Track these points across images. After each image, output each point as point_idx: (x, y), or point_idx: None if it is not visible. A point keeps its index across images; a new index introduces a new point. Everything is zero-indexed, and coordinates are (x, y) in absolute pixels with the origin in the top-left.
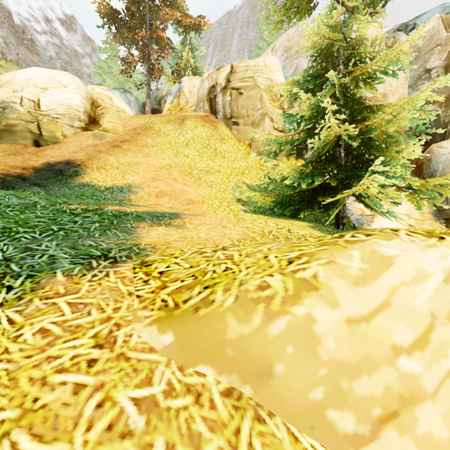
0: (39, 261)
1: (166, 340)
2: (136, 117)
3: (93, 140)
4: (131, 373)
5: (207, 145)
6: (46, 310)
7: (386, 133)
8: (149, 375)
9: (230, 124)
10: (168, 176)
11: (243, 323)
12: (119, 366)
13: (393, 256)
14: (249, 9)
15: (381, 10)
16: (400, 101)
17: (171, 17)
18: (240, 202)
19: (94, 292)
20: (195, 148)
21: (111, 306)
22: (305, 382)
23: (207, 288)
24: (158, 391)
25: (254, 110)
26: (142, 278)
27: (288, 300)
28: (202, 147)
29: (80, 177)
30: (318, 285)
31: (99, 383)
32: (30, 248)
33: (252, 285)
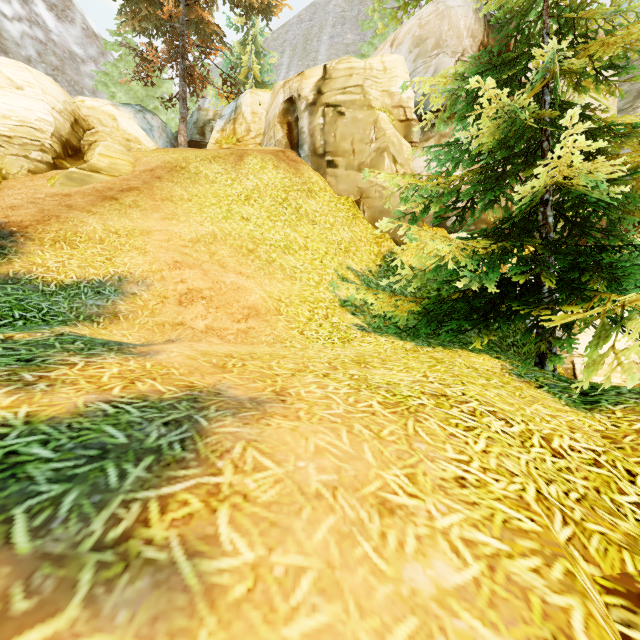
0: None
1: None
2: (160, 150)
3: (63, 185)
4: None
5: (284, 201)
6: None
7: None
8: None
9: (322, 166)
10: (208, 258)
11: None
12: None
13: None
14: None
15: None
16: None
17: None
18: (347, 306)
19: None
20: (261, 206)
21: None
22: None
23: None
24: None
25: (364, 142)
26: None
27: None
28: (275, 203)
29: (3, 261)
30: None
31: None
32: None
33: None
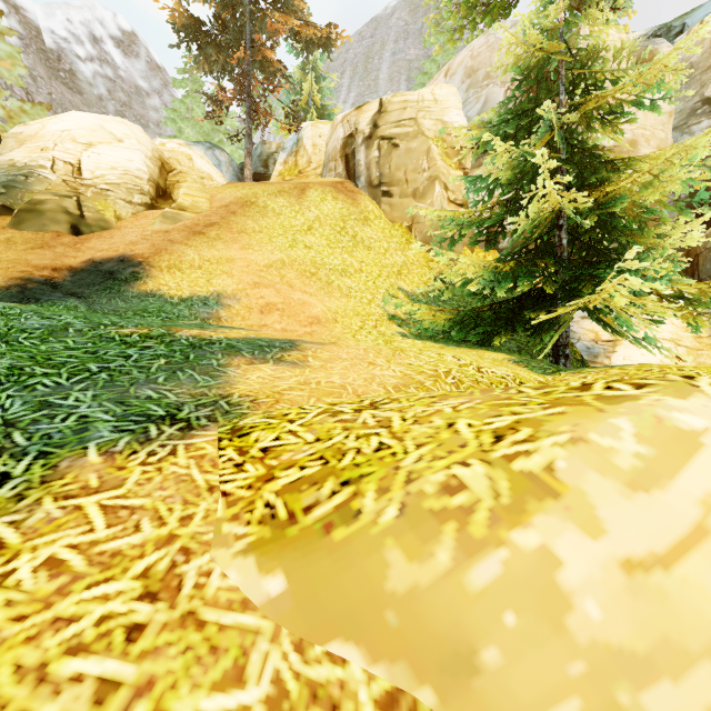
0: (60, 426)
1: (273, 588)
2: (230, 186)
3: (162, 223)
4: (205, 657)
5: (342, 230)
6: (62, 521)
7: (640, 206)
8: (239, 660)
9: (378, 196)
10: (279, 280)
11: (417, 562)
12: (185, 641)
13: (699, 430)
14: (407, 12)
15: (625, 4)
16: (664, 151)
17: (284, 27)
18: (394, 320)
19: (149, 486)
20: (322, 235)
21: (177, 512)
22: (542, 686)
23: (347, 485)
24: (256, 700)
25: (417, 171)
26: (232, 458)
27: (502, 516)
28: (334, 232)
29: (141, 282)
30: (557, 486)
31: (145, 679)
32: (49, 403)
33: (431, 482)
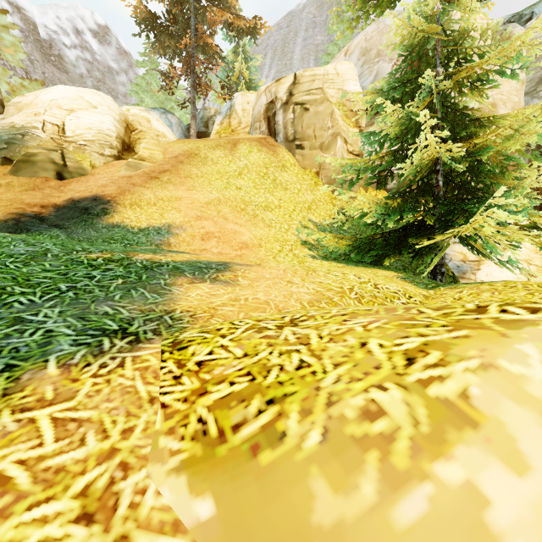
0: (28, 340)
1: (202, 511)
2: (179, 142)
3: (126, 170)
4: None
5: (265, 175)
6: (15, 434)
7: (502, 154)
8: None
9: (293, 148)
10: (216, 214)
11: (342, 495)
12: None
13: None
14: (315, 7)
15: None
16: (521, 110)
17: (220, 19)
18: (306, 245)
19: (97, 398)
20: (249, 179)
21: (119, 425)
22: None
23: (272, 404)
24: None
25: (323, 129)
26: (172, 370)
27: (423, 446)
28: (259, 177)
29: (109, 216)
30: (474, 415)
31: None
32: (22, 319)
33: (351, 406)
